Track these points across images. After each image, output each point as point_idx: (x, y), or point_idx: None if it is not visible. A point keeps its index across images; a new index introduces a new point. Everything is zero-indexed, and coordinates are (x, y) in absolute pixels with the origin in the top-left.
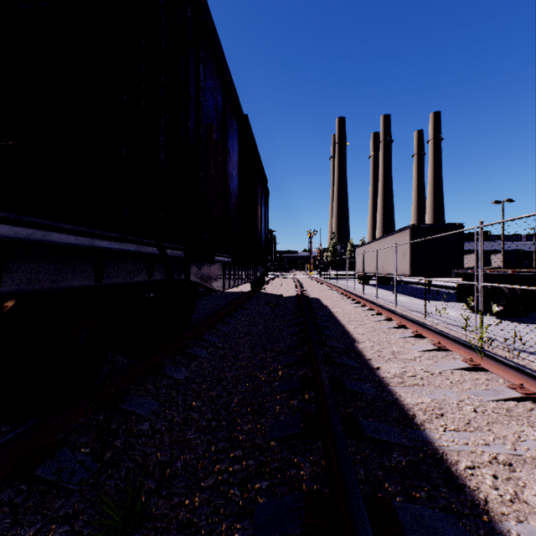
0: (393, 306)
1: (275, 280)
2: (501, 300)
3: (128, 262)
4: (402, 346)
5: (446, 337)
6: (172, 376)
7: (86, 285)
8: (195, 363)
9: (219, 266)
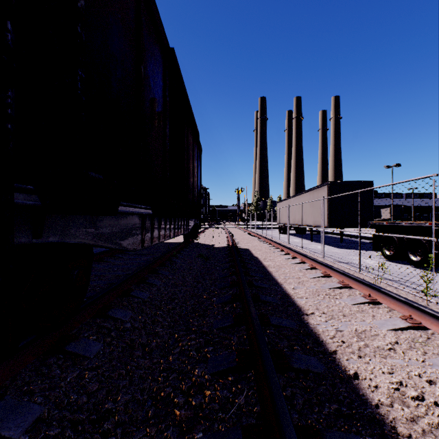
0: (320, 257)
1: (208, 231)
2: (418, 250)
3: None
4: (362, 320)
5: (419, 310)
6: None
7: None
8: (71, 377)
9: (135, 219)
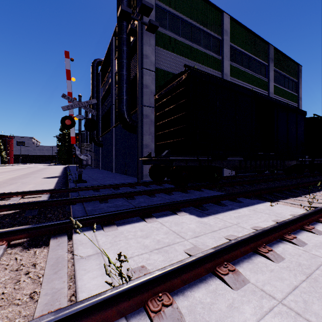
0: None
1: None
2: None
3: (318, 161)
4: None
5: None
6: None
7: (316, 163)
8: None
9: None
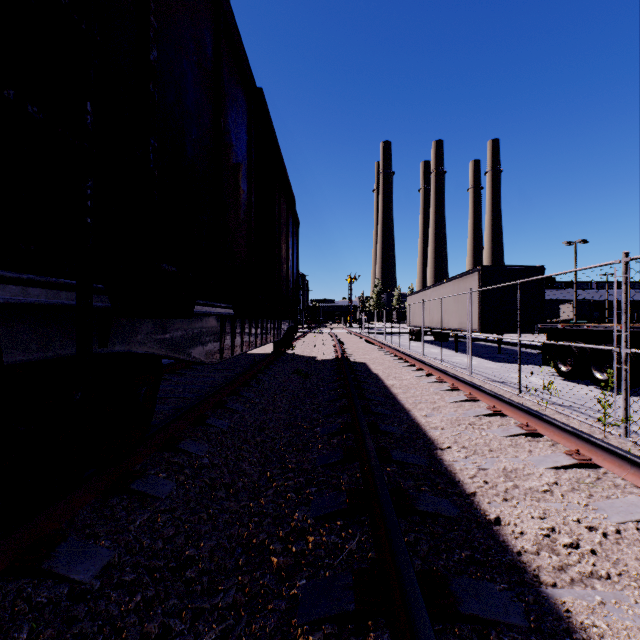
0: (466, 375)
1: (307, 337)
2: (606, 365)
3: None
4: (514, 456)
5: (589, 442)
6: (67, 575)
7: None
8: (141, 520)
9: (212, 322)
